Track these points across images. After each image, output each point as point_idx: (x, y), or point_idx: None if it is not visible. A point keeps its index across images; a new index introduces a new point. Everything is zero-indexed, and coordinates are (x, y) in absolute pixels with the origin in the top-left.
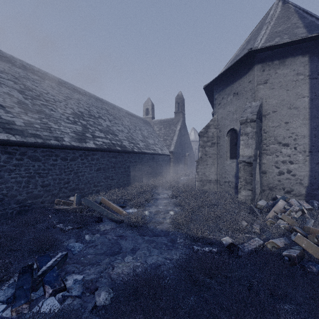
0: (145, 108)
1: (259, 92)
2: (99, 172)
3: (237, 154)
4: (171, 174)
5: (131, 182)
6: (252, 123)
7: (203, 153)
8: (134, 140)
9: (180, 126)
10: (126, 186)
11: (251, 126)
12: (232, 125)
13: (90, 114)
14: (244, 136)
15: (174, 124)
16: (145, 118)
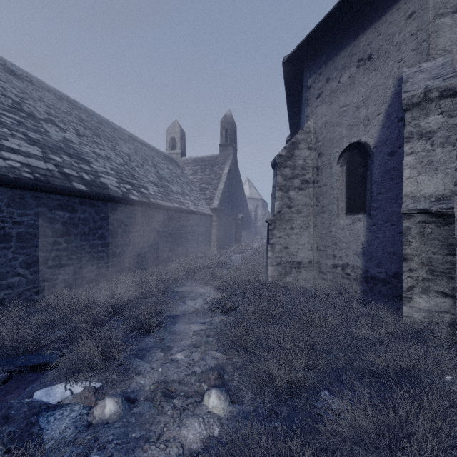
0: (170, 137)
1: (442, 36)
2: (1, 246)
3: (366, 201)
4: (213, 250)
5: (121, 269)
6: (446, 101)
7: (284, 203)
8: (137, 179)
9: (229, 167)
10: (108, 280)
11: (443, 111)
12: (353, 136)
13: (18, 107)
14: (419, 141)
15: (219, 164)
16: (170, 154)
